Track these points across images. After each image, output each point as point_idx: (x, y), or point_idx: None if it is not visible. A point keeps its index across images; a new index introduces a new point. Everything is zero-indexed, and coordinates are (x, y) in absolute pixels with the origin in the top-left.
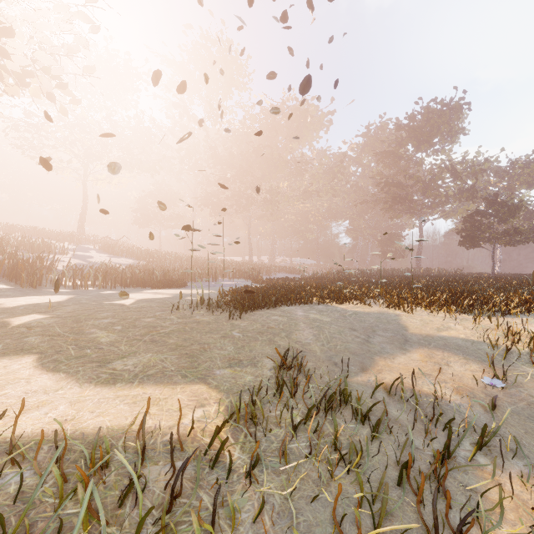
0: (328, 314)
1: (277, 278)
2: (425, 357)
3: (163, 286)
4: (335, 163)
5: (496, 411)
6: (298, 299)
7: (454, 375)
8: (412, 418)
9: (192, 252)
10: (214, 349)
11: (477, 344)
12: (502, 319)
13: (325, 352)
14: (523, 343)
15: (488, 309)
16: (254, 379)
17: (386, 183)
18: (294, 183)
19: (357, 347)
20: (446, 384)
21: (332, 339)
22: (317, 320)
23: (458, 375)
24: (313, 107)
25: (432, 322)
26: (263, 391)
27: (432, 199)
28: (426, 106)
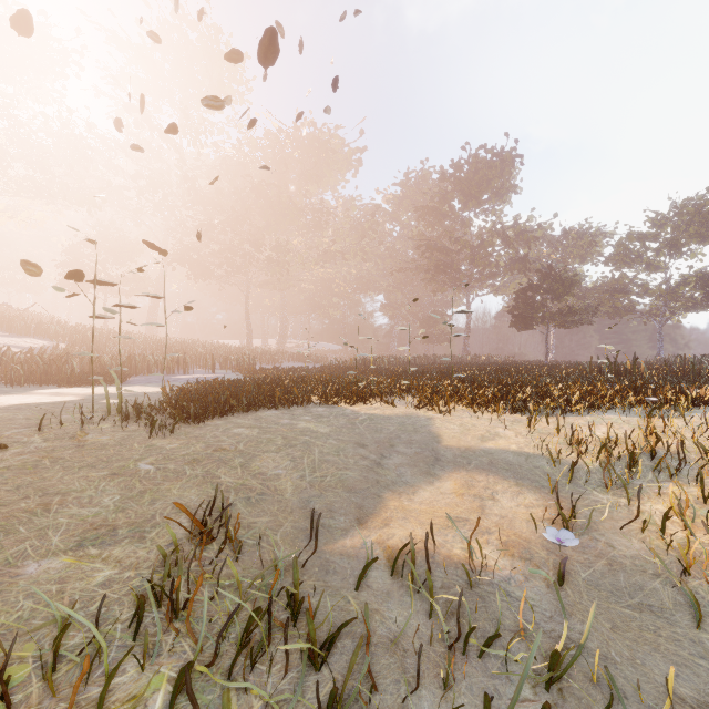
0: (329, 420)
1: (277, 368)
2: (462, 486)
3: (81, 382)
4: (365, 216)
5: (564, 584)
6: (289, 399)
7: (502, 517)
8: (428, 625)
9: (93, 320)
10: (71, 504)
11: (533, 458)
12: (563, 420)
13: (302, 491)
14: (591, 454)
15: (545, 405)
16: (116, 575)
17: (428, 247)
18: (311, 239)
19: (359, 476)
20: (490, 535)
21: (322, 464)
22: (308, 432)
23: (508, 516)
24: (337, 139)
25: (475, 427)
26: (114, 612)
27: (481, 270)
28: (475, 154)
